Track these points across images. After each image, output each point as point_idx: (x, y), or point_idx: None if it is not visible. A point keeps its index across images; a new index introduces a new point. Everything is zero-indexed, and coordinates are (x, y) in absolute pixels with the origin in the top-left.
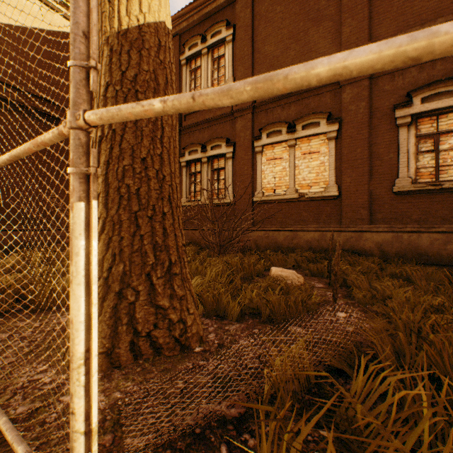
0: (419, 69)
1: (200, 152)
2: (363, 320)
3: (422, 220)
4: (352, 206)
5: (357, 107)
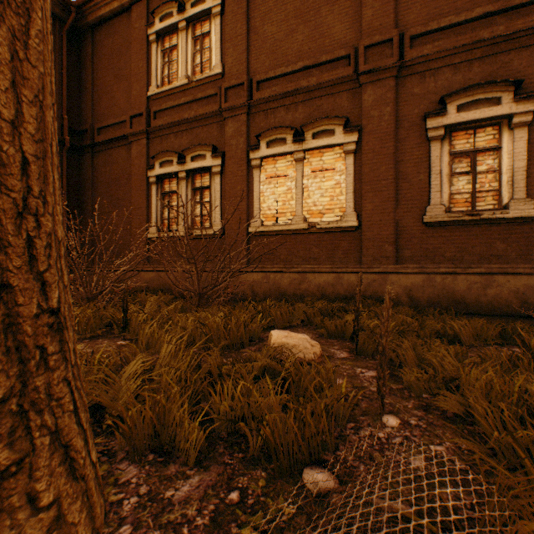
0: (453, 69)
1: (176, 164)
2: (431, 432)
3: (458, 258)
4: (374, 240)
5: (380, 113)
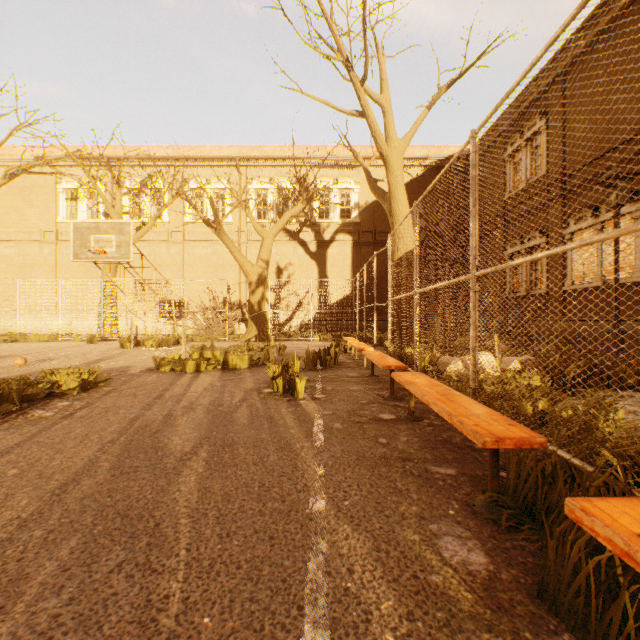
0: None
1: (518, 245)
2: None
3: None
4: None
5: None
